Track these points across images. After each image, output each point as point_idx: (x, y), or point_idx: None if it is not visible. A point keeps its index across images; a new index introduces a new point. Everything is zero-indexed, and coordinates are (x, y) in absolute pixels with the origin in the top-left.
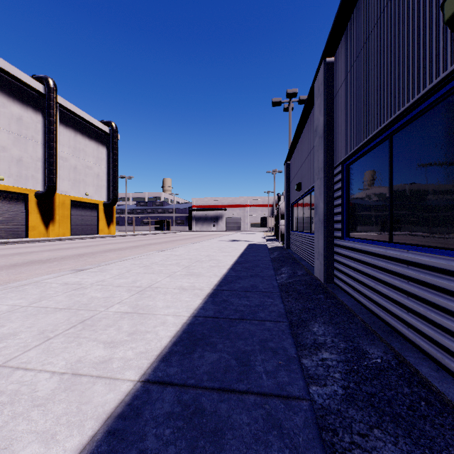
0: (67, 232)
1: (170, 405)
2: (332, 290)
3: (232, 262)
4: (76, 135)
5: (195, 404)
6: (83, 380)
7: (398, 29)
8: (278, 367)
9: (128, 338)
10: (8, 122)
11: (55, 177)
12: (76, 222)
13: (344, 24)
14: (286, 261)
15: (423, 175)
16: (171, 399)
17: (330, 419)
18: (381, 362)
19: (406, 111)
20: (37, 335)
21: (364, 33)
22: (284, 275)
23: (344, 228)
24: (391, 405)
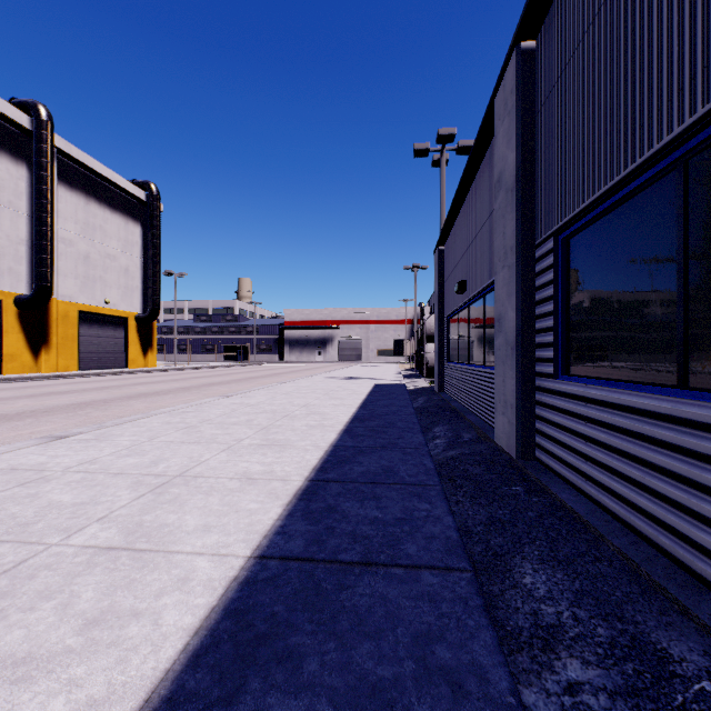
0: (73, 364)
1: None
2: (537, 476)
3: (347, 417)
4: (89, 202)
5: None
6: None
7: None
8: None
9: (76, 639)
10: None
11: (50, 272)
12: (89, 347)
13: None
14: (441, 414)
15: None
16: None
17: None
18: None
19: None
20: None
21: None
22: (439, 441)
23: (559, 357)
24: None
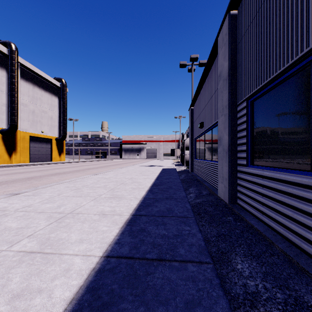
0: (27, 159)
1: None
2: (238, 212)
3: (150, 184)
4: (34, 87)
5: None
6: None
7: None
8: None
9: (5, 307)
10: None
11: (16, 118)
12: (34, 152)
13: None
14: (192, 182)
15: None
16: None
17: None
18: None
19: None
20: None
21: None
22: (192, 195)
23: (248, 156)
24: None
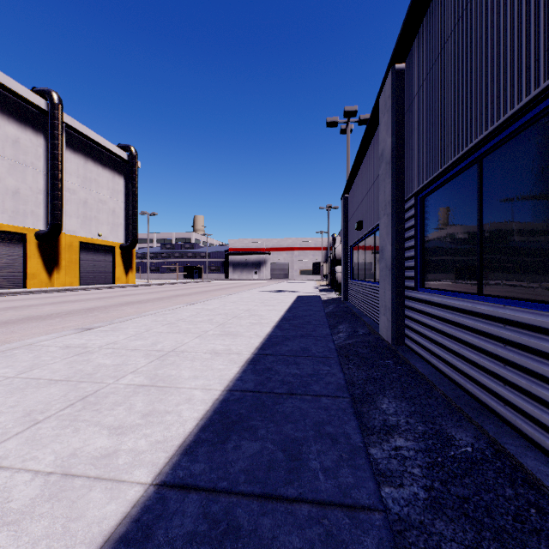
0: (76, 281)
1: (193, 521)
2: (403, 354)
3: (277, 318)
4: (87, 161)
5: (227, 519)
6: (76, 484)
7: (491, 21)
8: (339, 461)
9: (141, 420)
10: (1, 145)
11: (60, 213)
12: (87, 268)
13: (418, 20)
14: (345, 317)
15: (525, 208)
16: (194, 512)
17: (412, 536)
18: (472, 452)
19: (503, 125)
20: (21, 417)
21: (445, 30)
22: (342, 334)
23: (418, 276)
24: (492, 514)
